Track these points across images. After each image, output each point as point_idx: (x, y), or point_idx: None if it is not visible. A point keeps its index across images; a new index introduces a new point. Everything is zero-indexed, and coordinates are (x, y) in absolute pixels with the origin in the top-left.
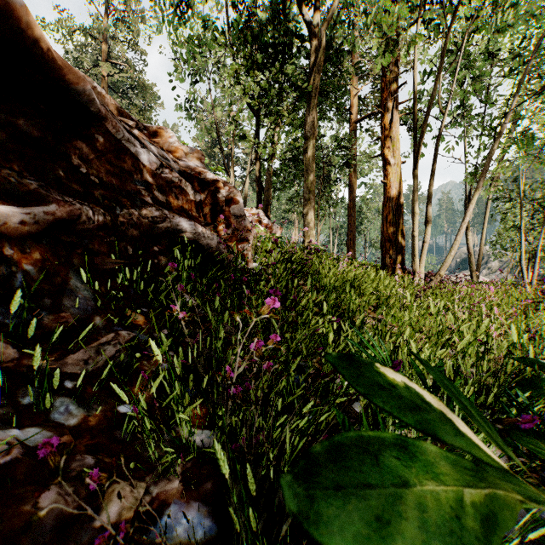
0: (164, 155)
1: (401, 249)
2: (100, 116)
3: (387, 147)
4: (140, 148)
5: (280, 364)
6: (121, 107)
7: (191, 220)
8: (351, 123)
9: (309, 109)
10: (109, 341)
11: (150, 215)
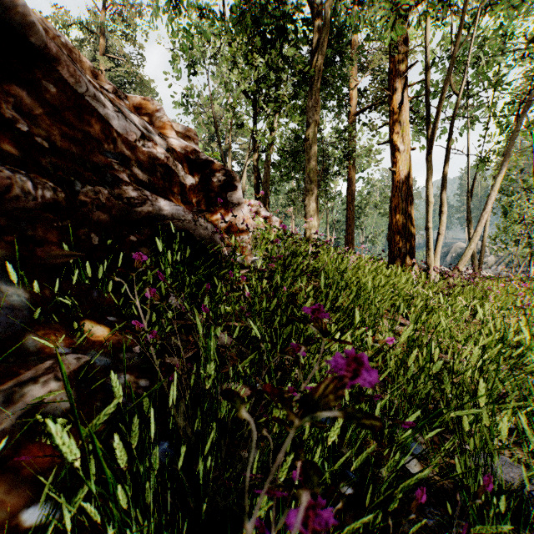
0: (148, 127)
1: (411, 242)
2: (47, 54)
3: (396, 133)
4: (113, 111)
5: None
6: (94, 67)
7: (180, 205)
8: (349, 116)
9: (311, 94)
10: (38, 375)
11: (125, 196)
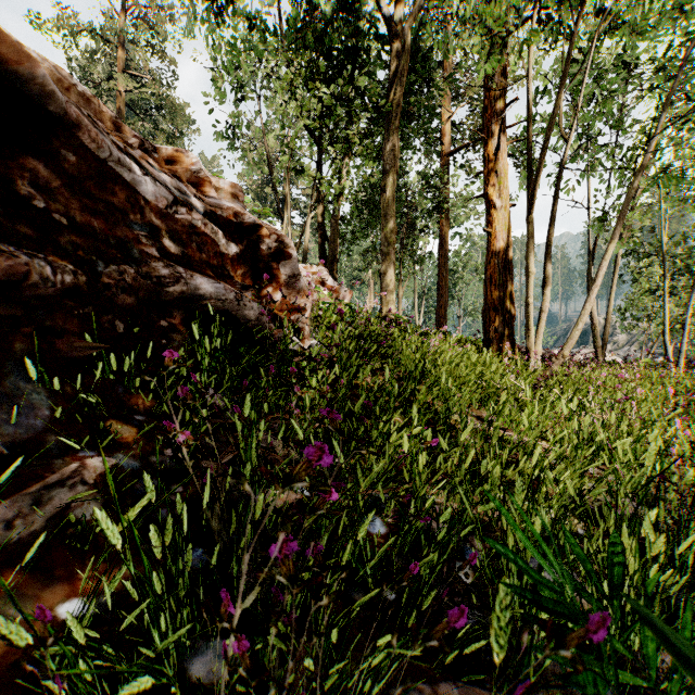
0: (182, 188)
1: (510, 320)
2: (67, 121)
3: (492, 185)
4: (140, 175)
5: (330, 598)
6: (117, 118)
7: (220, 281)
8: (442, 157)
9: (388, 134)
10: (64, 479)
11: (154, 274)
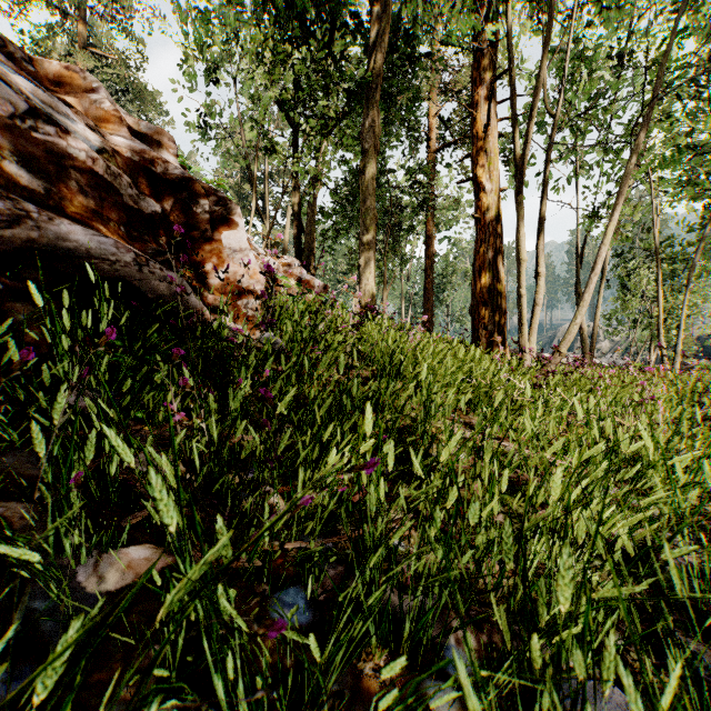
0: (59, 106)
1: (501, 316)
2: None
3: (481, 166)
4: None
5: None
6: None
7: (115, 238)
8: (428, 153)
9: (367, 108)
10: None
11: None
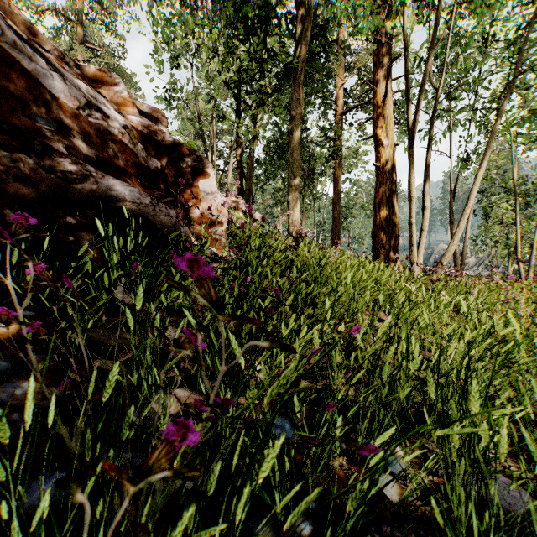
0: (100, 98)
1: (395, 239)
2: None
3: (380, 127)
4: (45, 68)
5: None
6: (32, 24)
7: (136, 187)
8: (336, 116)
9: (294, 86)
10: None
11: (59, 169)
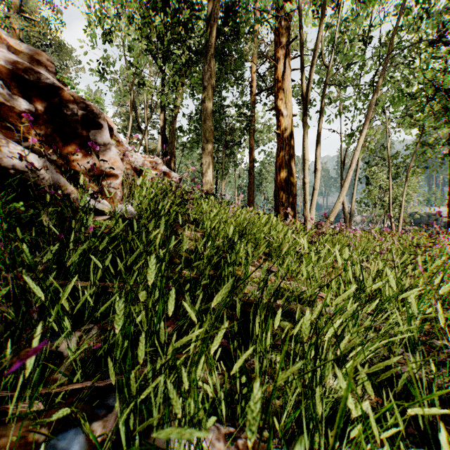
0: None
1: (293, 197)
2: None
3: (280, 99)
4: None
5: None
6: None
7: None
8: (251, 96)
9: (207, 58)
10: None
11: None
